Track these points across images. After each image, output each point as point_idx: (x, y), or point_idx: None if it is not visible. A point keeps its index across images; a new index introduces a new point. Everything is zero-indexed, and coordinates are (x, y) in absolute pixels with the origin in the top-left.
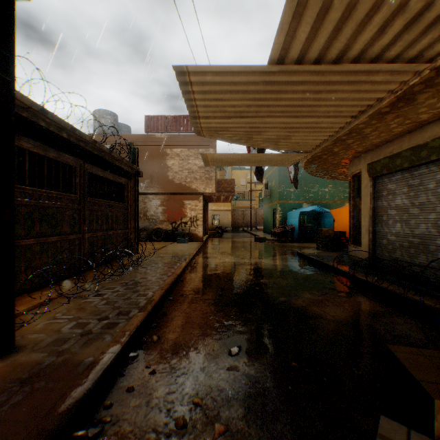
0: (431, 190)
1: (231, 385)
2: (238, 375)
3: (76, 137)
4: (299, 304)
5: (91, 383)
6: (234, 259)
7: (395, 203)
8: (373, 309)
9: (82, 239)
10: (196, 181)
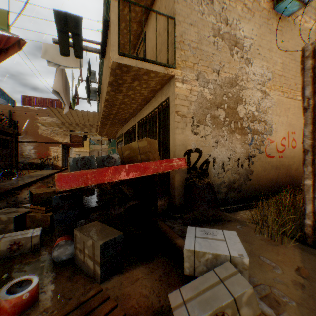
0: None
1: None
2: None
3: None
4: None
5: (13, 188)
6: None
7: None
8: None
9: None
10: (58, 136)
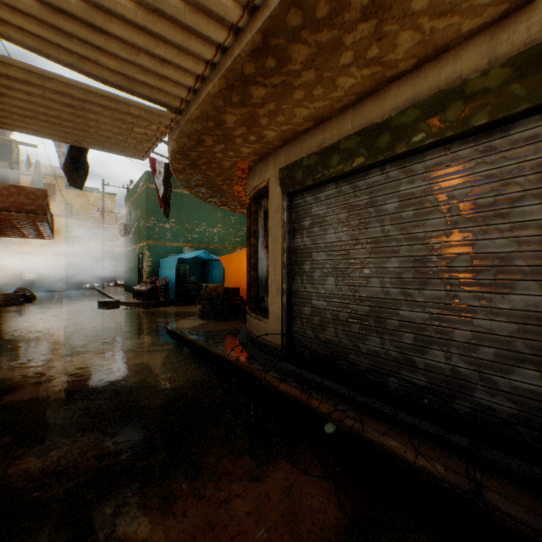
0: (393, 215)
1: None
2: None
3: None
4: None
5: None
6: None
7: (327, 241)
8: (330, 525)
9: None
10: None
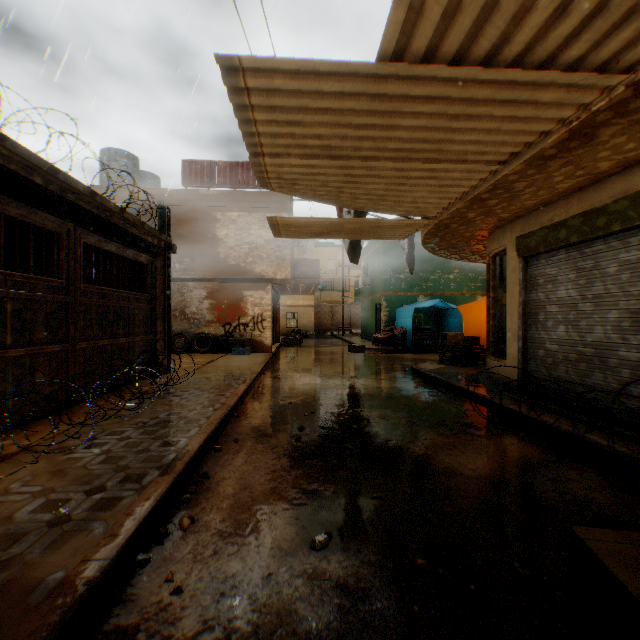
0: (611, 276)
1: (315, 609)
2: (328, 587)
3: (60, 185)
4: (420, 452)
5: (52, 629)
6: (318, 379)
7: (557, 296)
8: (531, 457)
9: (71, 352)
10: (262, 261)
